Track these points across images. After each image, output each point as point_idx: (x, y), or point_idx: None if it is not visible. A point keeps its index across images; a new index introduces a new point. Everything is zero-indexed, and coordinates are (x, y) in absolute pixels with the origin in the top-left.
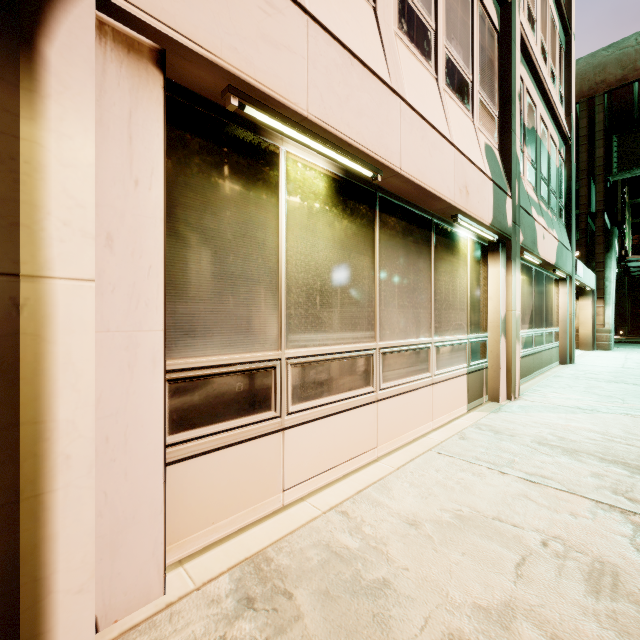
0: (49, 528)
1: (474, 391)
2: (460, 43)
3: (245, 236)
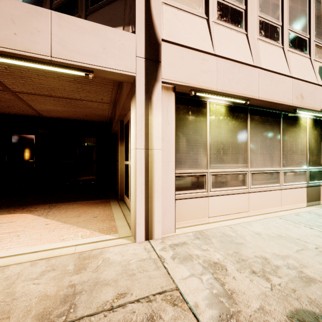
0: (153, 205)
1: (312, 196)
2: (299, 23)
3: (196, 132)
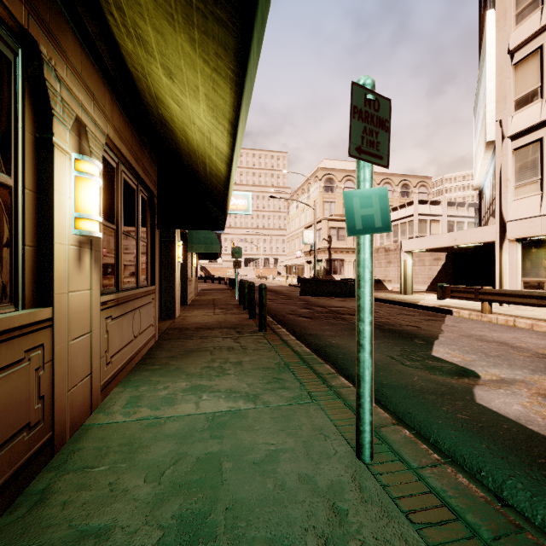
0: None
1: None
2: None
3: (537, 258)
